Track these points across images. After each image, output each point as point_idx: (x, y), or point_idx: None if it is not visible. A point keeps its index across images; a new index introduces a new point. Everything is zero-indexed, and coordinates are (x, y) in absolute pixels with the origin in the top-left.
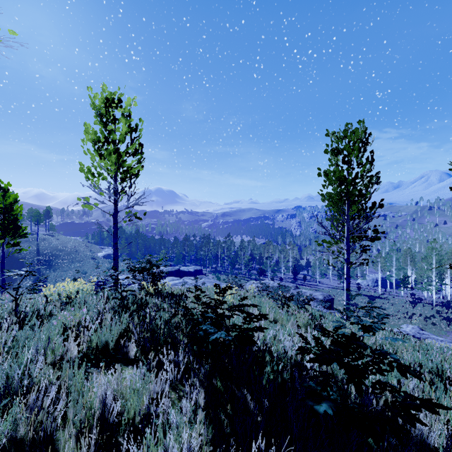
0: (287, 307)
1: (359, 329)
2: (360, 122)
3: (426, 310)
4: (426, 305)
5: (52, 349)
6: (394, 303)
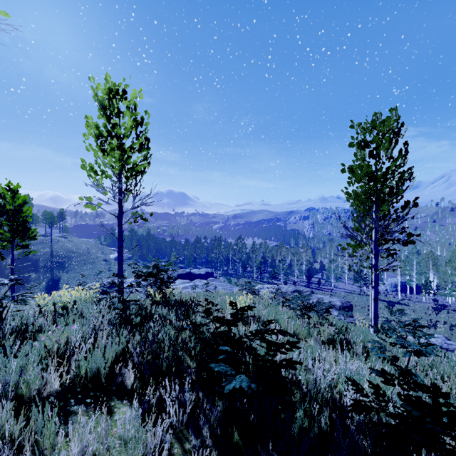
0: (308, 318)
1: (405, 354)
2: (392, 110)
3: (450, 317)
4: (450, 312)
5: (27, 382)
6: (415, 309)
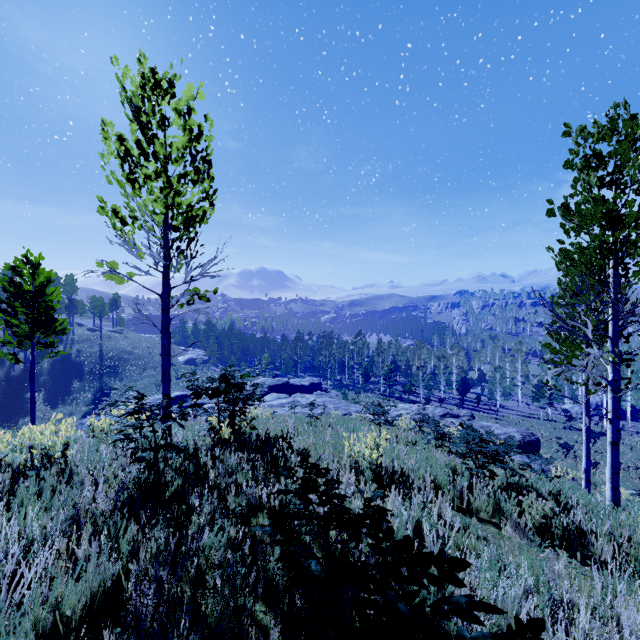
0: (491, 477)
1: None
2: None
3: None
4: None
5: None
6: (632, 445)
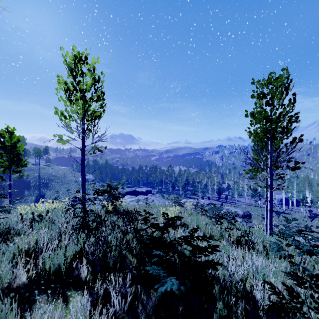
0: (221, 224)
1: (299, 253)
2: (284, 69)
3: None
4: None
5: None
6: (295, 217)
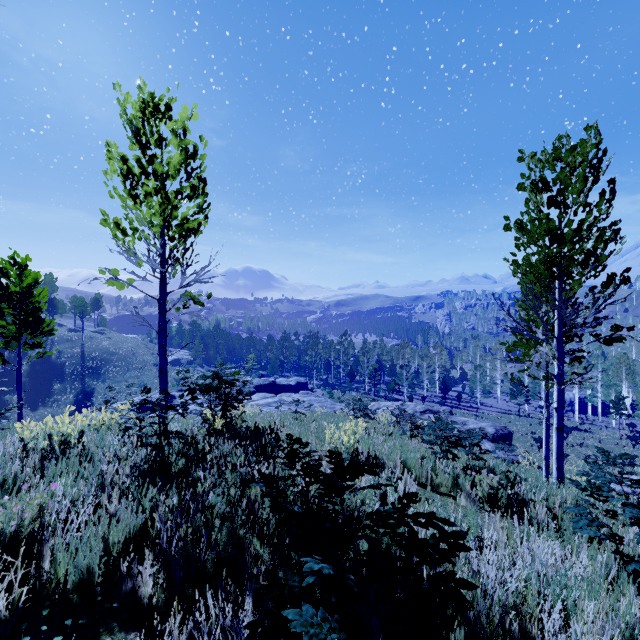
0: (453, 459)
1: None
2: (590, 128)
3: None
4: None
5: None
6: (601, 438)
